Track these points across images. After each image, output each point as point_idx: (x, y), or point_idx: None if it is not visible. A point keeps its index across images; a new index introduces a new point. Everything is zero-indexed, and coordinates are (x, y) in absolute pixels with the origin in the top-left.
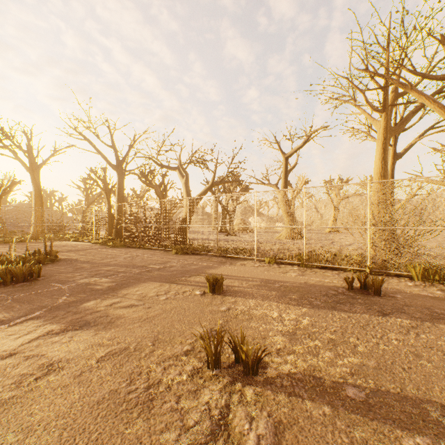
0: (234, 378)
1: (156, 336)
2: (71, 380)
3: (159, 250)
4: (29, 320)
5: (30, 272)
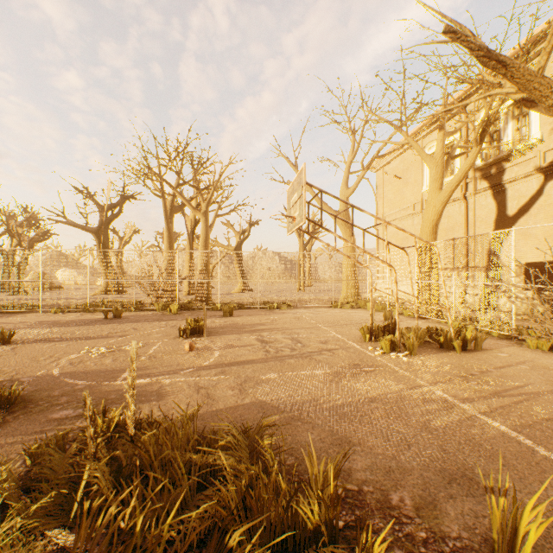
0: None
1: None
2: None
3: None
4: None
5: None
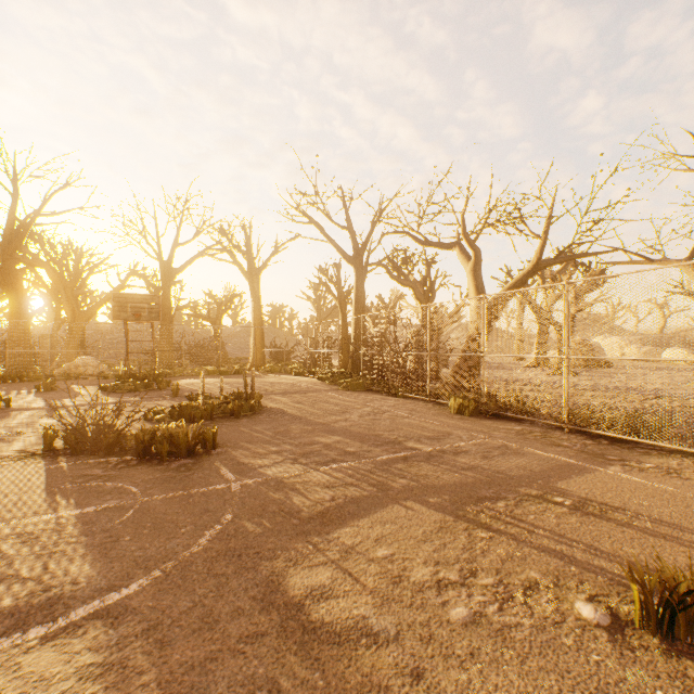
0: None
1: None
2: None
3: (423, 401)
4: (97, 619)
5: (198, 440)
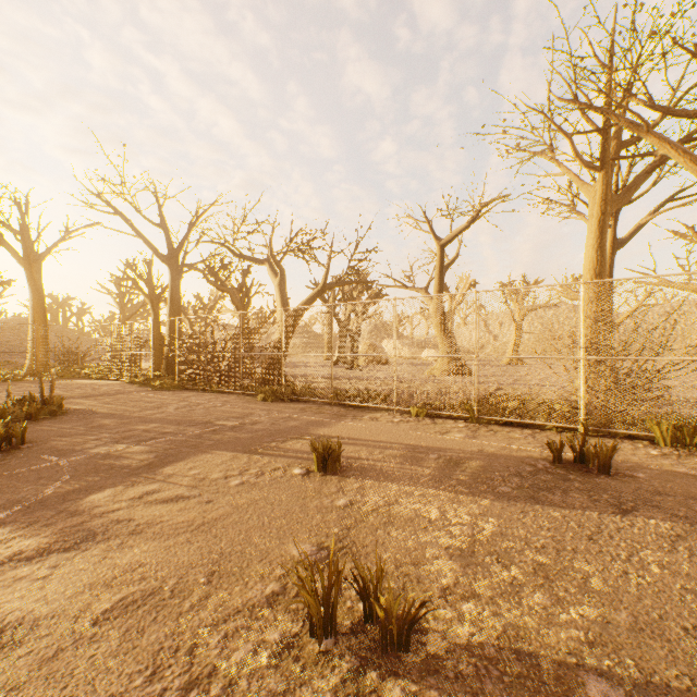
0: (363, 659)
1: (216, 563)
2: (31, 672)
3: (236, 394)
4: None
5: (6, 436)
